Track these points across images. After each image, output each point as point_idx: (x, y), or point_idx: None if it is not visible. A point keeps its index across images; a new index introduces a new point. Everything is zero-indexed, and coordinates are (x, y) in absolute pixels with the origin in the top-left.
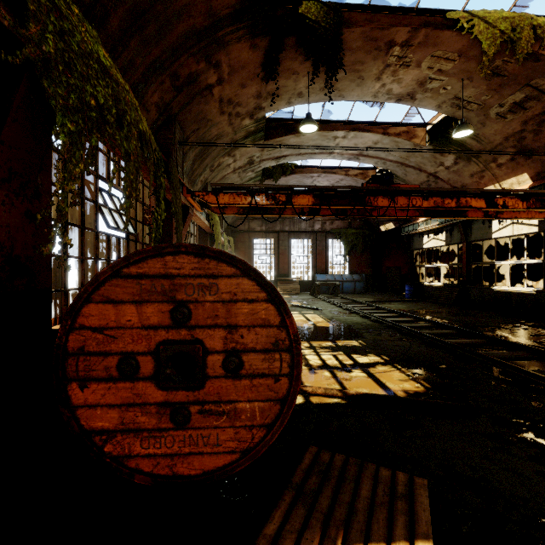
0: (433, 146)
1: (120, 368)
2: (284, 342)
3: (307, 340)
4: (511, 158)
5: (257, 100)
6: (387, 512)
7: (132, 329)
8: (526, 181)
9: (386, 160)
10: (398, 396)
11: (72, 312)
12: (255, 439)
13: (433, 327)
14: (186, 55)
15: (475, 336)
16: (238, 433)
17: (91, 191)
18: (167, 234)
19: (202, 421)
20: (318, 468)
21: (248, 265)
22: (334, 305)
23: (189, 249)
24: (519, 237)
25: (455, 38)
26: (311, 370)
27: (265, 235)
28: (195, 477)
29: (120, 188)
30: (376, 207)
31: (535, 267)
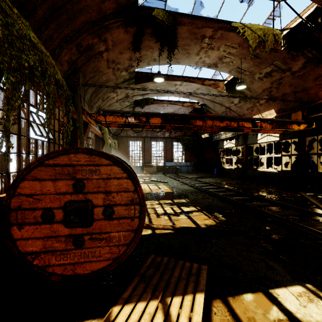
0: (227, 92)
1: (43, 217)
2: (136, 200)
3: (158, 199)
4: (266, 101)
5: (130, 62)
6: (185, 282)
7: (50, 194)
8: (273, 113)
9: (203, 98)
10: (201, 227)
11: (14, 186)
12: (121, 252)
13: (226, 191)
14: (85, 34)
15: (246, 195)
16: (111, 249)
17: (25, 113)
18: (74, 139)
19: (91, 244)
20: (154, 265)
21: (117, 159)
22: (175, 180)
23: (84, 150)
24: (272, 142)
25: (236, 37)
26: (157, 216)
27: (136, 139)
28: (87, 274)
29: (44, 111)
30: (196, 125)
31: (279, 158)
